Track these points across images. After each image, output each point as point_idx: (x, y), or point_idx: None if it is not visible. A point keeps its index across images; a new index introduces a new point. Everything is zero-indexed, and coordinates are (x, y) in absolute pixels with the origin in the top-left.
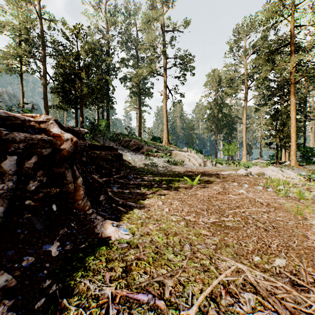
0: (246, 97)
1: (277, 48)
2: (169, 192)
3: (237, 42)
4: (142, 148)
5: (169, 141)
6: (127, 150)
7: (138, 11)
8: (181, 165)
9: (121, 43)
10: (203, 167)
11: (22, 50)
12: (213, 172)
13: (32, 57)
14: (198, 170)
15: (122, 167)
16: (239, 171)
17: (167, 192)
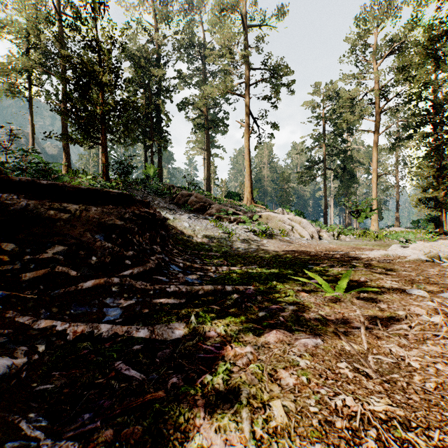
0: (377, 127)
1: (446, 32)
2: (288, 348)
3: (364, 38)
4: (209, 208)
5: (253, 197)
6: (184, 211)
7: (206, 0)
8: (279, 237)
9: (179, 49)
10: (318, 240)
11: (28, 60)
12: (348, 252)
13: (45, 71)
14: (313, 247)
15: (166, 242)
16: (400, 250)
17: (280, 346)
